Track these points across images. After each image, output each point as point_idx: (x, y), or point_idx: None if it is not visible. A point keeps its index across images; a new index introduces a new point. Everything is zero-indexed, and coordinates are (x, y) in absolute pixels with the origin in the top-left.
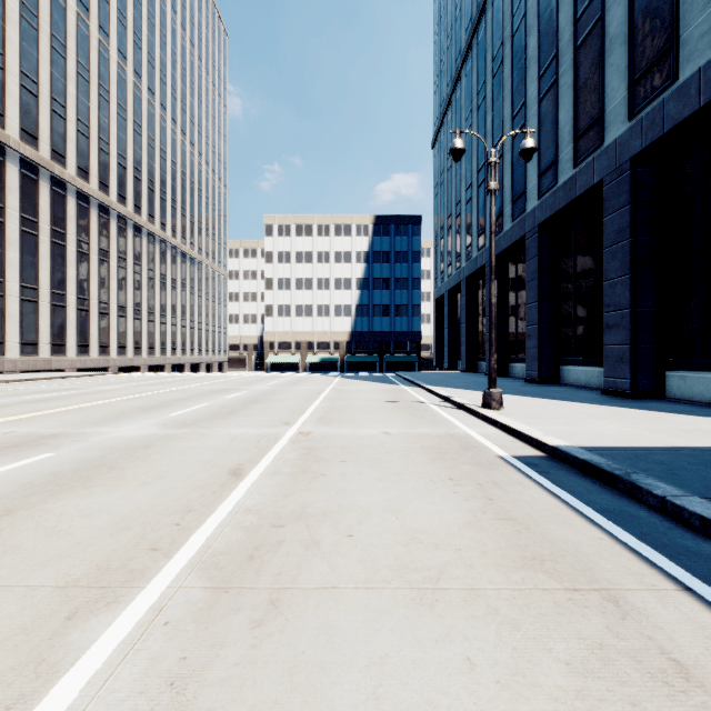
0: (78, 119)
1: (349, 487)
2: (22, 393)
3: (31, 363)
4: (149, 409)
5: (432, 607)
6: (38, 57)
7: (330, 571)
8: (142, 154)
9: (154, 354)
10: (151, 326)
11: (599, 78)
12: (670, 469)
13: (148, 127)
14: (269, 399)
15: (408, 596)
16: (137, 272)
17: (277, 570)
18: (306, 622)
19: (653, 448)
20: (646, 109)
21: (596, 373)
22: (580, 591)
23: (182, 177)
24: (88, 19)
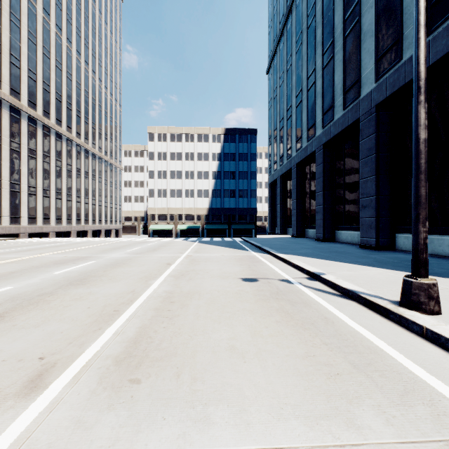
0: None
1: None
2: None
3: None
4: None
5: None
6: None
7: None
8: (51, 73)
9: (62, 223)
10: (59, 202)
11: None
12: None
13: (56, 53)
14: (102, 276)
15: None
16: (46, 161)
17: None
18: None
19: None
20: None
21: (446, 242)
22: None
23: (85, 94)
24: None
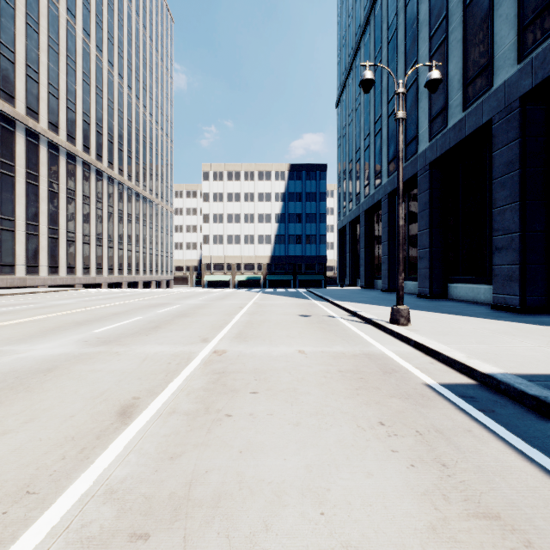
0: (49, 83)
1: (257, 438)
2: None
3: (9, 281)
4: (82, 323)
5: None
6: (15, 31)
7: None
8: (103, 114)
9: (113, 274)
10: (111, 251)
11: (488, 29)
12: None
13: (108, 91)
14: (196, 313)
15: None
16: (99, 208)
17: None
18: None
19: None
20: (536, 50)
21: (482, 290)
22: None
23: (136, 132)
24: (57, 2)
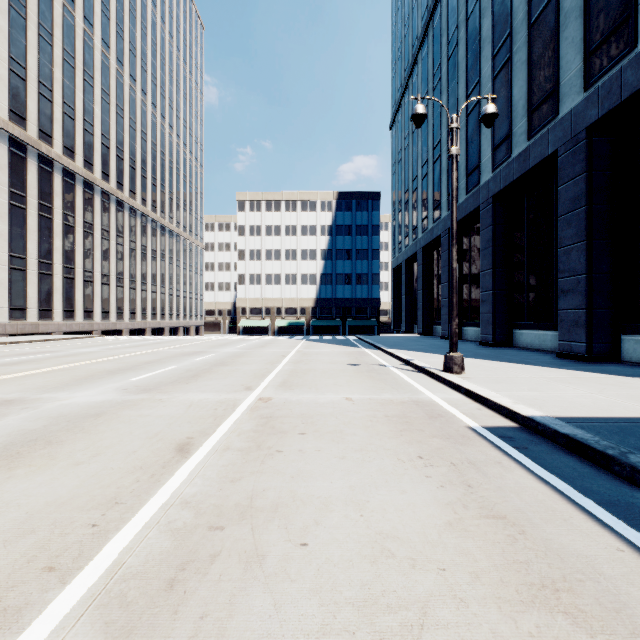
0: (64, 102)
1: (306, 468)
2: (0, 356)
3: (19, 327)
4: (115, 372)
5: None
6: (26, 44)
7: (273, 611)
8: (124, 136)
9: (136, 319)
10: (133, 292)
11: (553, 52)
12: None
13: (130, 110)
14: (235, 362)
15: None
16: (119, 244)
17: (201, 609)
18: None
19: (635, 419)
20: (602, 78)
21: (549, 337)
22: None
23: (162, 157)
24: (73, 10)
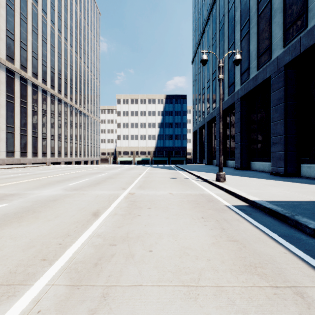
0: (32, 51)
1: (151, 222)
2: (4, 174)
3: (11, 161)
4: (60, 181)
5: (196, 299)
6: (14, 22)
7: (138, 274)
8: (62, 67)
9: (67, 157)
10: (66, 144)
11: (269, 28)
12: (313, 213)
13: (64, 55)
14: (117, 177)
15: (182, 291)
16: (59, 120)
17: (109, 273)
18: (121, 311)
19: (301, 201)
20: (291, 42)
21: (267, 165)
22: (280, 288)
23: (80, 77)
24: (37, 6)
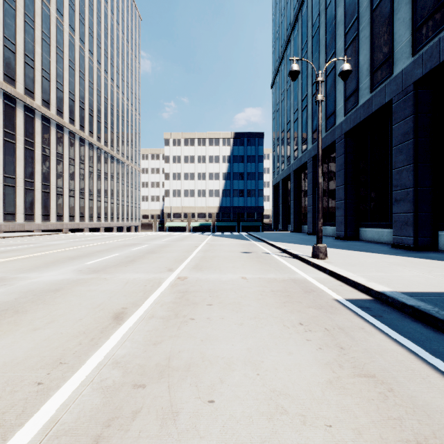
0: (42, 68)
1: (213, 333)
2: None
3: (11, 226)
4: (75, 258)
5: None
6: (15, 27)
7: None
8: (85, 93)
9: (93, 221)
10: (91, 202)
11: (389, 29)
12: None
13: (89, 75)
14: (161, 251)
15: None
16: (81, 168)
17: None
18: None
19: None
20: (425, 47)
21: (385, 233)
22: None
23: (111, 107)
24: (49, 4)
